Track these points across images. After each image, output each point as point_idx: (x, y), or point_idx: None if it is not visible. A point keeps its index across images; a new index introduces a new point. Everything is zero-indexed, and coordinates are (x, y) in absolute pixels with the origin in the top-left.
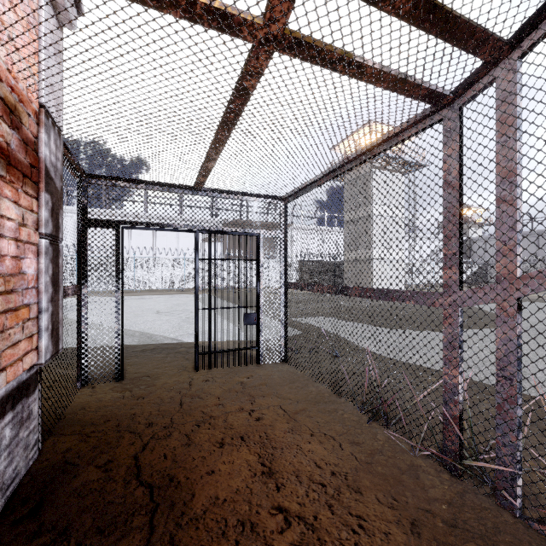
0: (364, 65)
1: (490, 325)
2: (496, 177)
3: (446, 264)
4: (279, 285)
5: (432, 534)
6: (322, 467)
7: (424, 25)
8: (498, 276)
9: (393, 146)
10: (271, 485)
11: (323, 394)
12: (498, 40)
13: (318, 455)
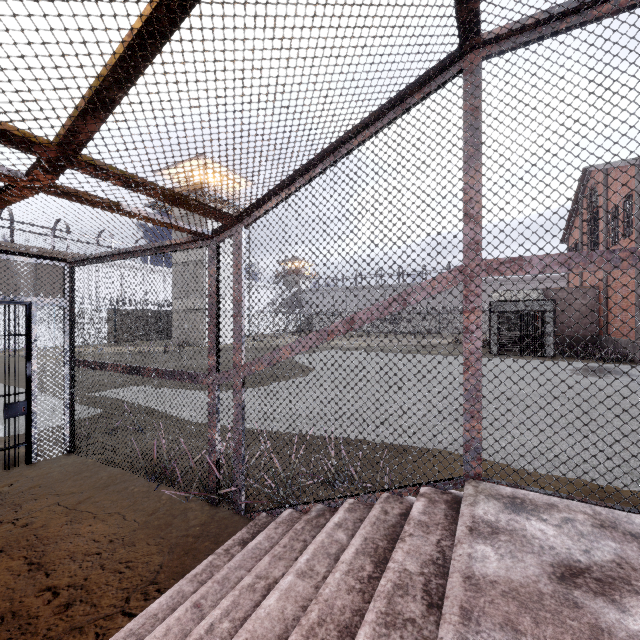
0: (133, 213)
1: (293, 376)
2: (234, 300)
3: (210, 354)
4: (63, 363)
5: (182, 547)
6: (100, 541)
7: (174, 204)
8: (235, 364)
9: (178, 250)
10: (40, 575)
11: (116, 476)
12: (229, 217)
13: (99, 532)
